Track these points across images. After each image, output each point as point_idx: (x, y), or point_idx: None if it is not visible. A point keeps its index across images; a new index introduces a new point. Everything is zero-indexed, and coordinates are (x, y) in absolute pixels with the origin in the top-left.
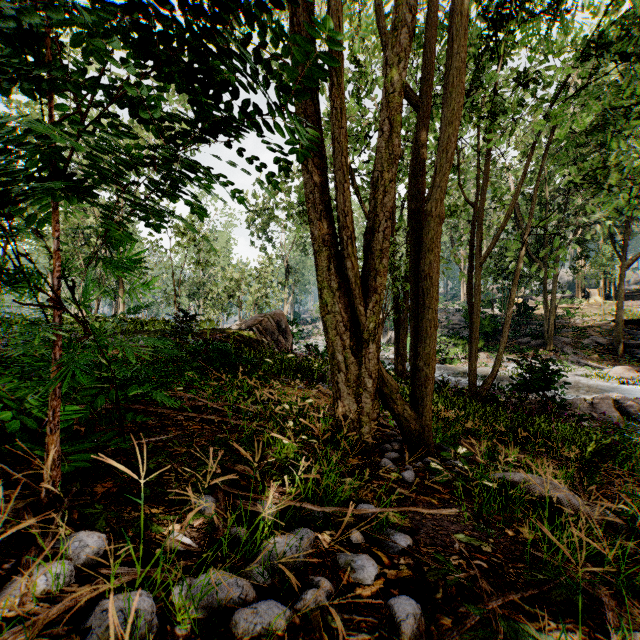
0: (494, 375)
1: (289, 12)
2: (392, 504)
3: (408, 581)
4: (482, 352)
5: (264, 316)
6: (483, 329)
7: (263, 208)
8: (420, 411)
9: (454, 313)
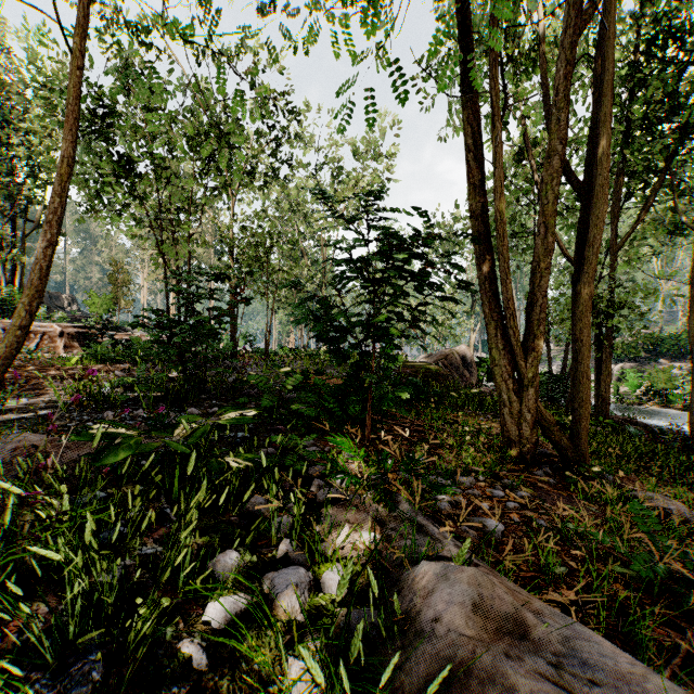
0: None
1: (467, 168)
2: (529, 486)
3: (520, 503)
4: None
5: (449, 351)
6: None
7: (447, 236)
8: (576, 442)
9: None
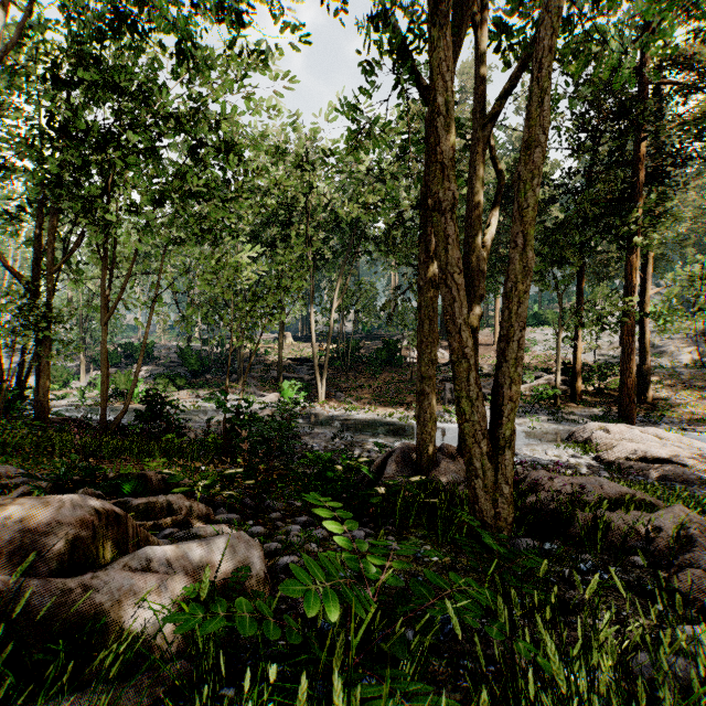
0: (124, 411)
1: None
2: None
3: None
4: (186, 389)
5: None
6: (191, 367)
7: None
8: None
9: (177, 350)
